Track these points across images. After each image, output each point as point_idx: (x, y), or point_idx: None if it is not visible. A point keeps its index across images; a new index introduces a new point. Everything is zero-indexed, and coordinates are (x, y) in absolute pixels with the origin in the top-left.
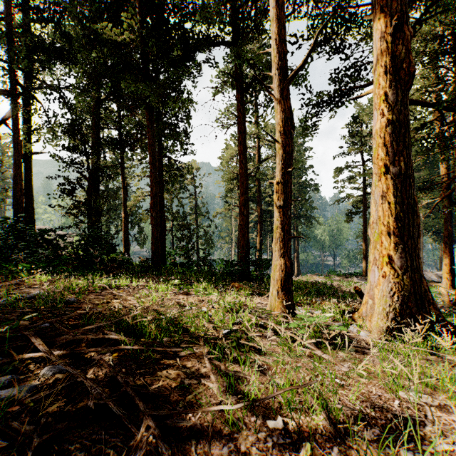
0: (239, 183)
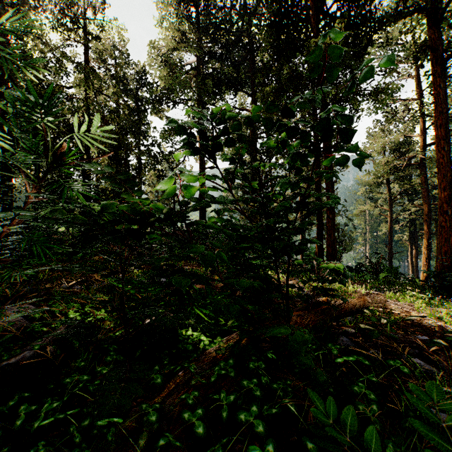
0: (437, 175)
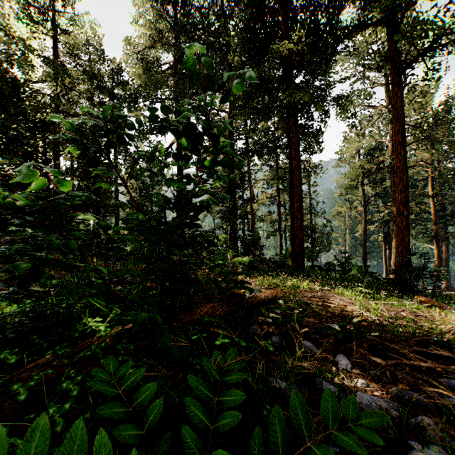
0: (396, 179)
